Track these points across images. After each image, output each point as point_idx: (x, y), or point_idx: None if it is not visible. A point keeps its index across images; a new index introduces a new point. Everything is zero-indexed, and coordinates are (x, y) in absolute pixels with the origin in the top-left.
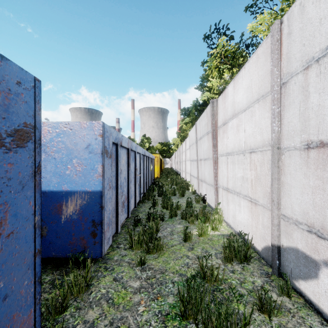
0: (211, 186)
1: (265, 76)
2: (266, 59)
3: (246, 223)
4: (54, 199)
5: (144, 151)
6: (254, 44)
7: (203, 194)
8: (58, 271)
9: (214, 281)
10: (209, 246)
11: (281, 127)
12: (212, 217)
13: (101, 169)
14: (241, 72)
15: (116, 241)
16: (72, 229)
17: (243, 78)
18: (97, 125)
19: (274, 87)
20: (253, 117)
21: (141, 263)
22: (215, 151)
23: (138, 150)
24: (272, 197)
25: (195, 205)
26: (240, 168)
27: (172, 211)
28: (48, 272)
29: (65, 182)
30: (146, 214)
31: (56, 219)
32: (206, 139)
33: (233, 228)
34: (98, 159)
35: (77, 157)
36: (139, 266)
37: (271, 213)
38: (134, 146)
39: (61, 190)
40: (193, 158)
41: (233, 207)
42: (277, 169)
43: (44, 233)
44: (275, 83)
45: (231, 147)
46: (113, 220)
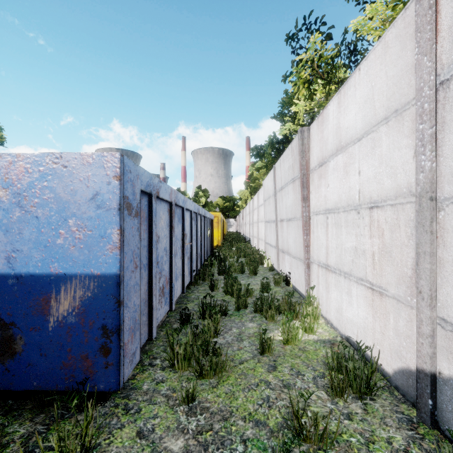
0: (299, 261)
1: (401, 75)
2: (403, 47)
3: (362, 323)
4: (35, 289)
5: (198, 207)
6: (359, 52)
7: (286, 272)
8: (42, 415)
9: (320, 441)
10: (302, 363)
11: (437, 162)
12: (304, 311)
13: (117, 237)
14: (352, 77)
15: (150, 352)
16: (66, 341)
17: (356, 86)
18: (111, 159)
19: (424, 91)
20: (376, 149)
21: (188, 399)
22: (306, 208)
23: (187, 205)
24: (419, 286)
25: (274, 288)
26: (350, 233)
27: (240, 299)
28: (25, 417)
29: (55, 258)
30: (200, 305)
31: (40, 323)
32: (291, 189)
33: (338, 330)
34: (113, 219)
35: (76, 214)
36: (184, 404)
37: (417, 314)
38: (181, 199)
39: (48, 273)
40: (270, 217)
41: (338, 296)
42: (429, 237)
43: (19, 348)
44: (426, 83)
45: (334, 200)
46: (142, 320)
